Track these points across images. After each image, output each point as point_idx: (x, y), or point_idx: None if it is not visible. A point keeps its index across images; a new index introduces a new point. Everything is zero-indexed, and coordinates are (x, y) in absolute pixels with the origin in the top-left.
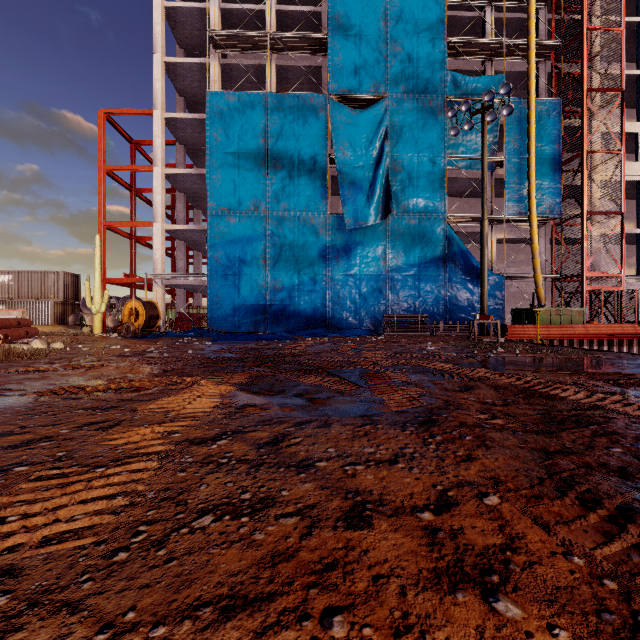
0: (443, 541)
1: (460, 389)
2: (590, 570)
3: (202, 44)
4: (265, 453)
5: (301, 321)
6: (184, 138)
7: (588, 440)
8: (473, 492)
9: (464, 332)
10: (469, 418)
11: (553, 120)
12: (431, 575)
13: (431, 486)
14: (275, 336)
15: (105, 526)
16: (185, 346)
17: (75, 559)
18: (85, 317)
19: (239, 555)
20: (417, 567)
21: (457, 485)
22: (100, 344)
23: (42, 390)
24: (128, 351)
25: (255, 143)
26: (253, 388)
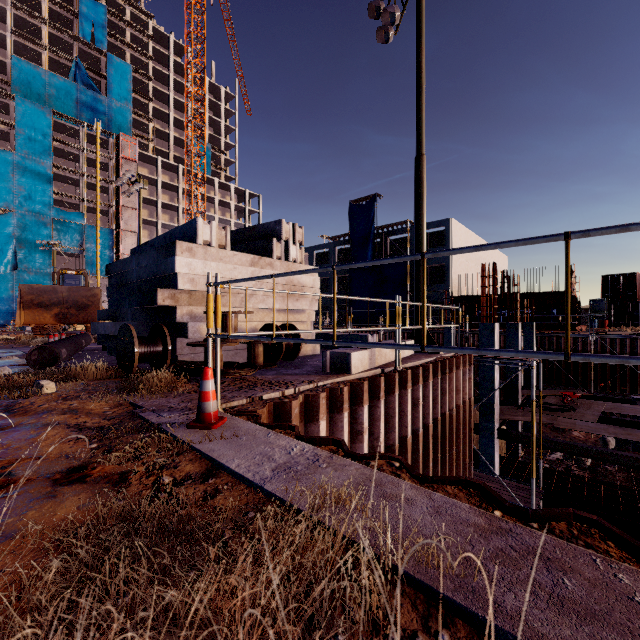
0: None
1: None
2: None
3: None
4: None
5: None
6: None
7: None
8: None
9: None
10: None
11: (110, 237)
12: None
13: None
14: None
15: None
16: None
17: None
18: None
19: None
20: None
21: None
22: None
23: None
24: None
25: None
26: None
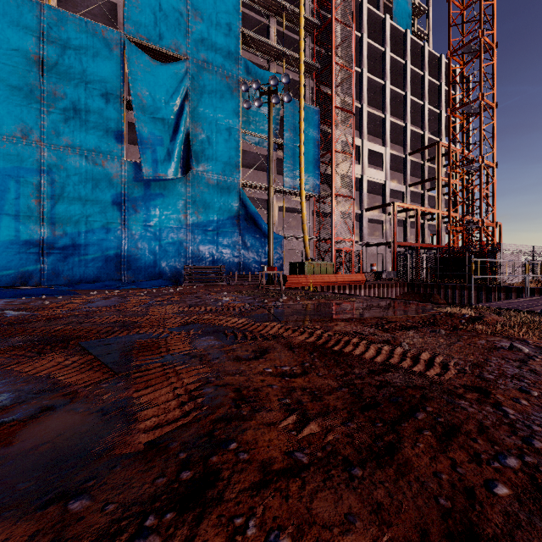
0: None
1: (255, 355)
2: None
3: None
4: None
5: (90, 272)
6: None
7: (448, 464)
8: None
9: (254, 281)
10: (274, 440)
11: (315, 122)
12: None
13: None
14: (46, 291)
15: None
16: None
17: None
18: None
19: None
20: None
21: None
22: None
23: None
24: None
25: (23, 56)
26: None
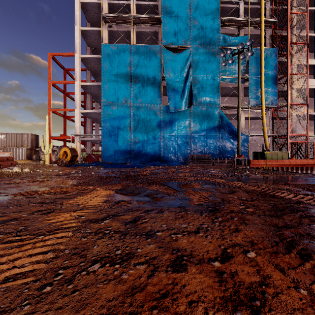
0: (227, 279)
1: (229, 192)
2: (311, 298)
3: (99, 21)
4: (129, 227)
5: (148, 158)
6: (90, 67)
7: (298, 220)
8: (241, 250)
9: (229, 163)
10: (235, 208)
11: (273, 58)
12: (221, 301)
13: (218, 246)
14: (135, 165)
15: (40, 270)
16: (90, 170)
17: (21, 291)
18: (41, 156)
19: (113, 288)
20: (213, 296)
21: (232, 246)
22: (48, 169)
23: (16, 193)
24: (61, 173)
25: (125, 69)
26: (124, 192)
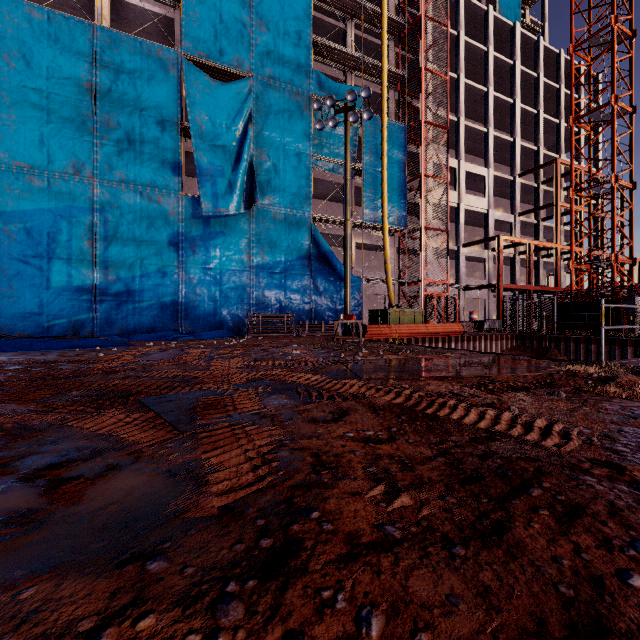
0: None
1: (333, 417)
2: None
3: None
4: None
5: (145, 321)
6: None
7: (571, 548)
8: None
9: (328, 332)
10: (360, 510)
11: (400, 142)
12: None
13: None
14: (99, 341)
15: None
16: None
17: None
18: None
19: None
20: None
21: None
22: None
23: None
24: None
25: (76, 85)
26: None
